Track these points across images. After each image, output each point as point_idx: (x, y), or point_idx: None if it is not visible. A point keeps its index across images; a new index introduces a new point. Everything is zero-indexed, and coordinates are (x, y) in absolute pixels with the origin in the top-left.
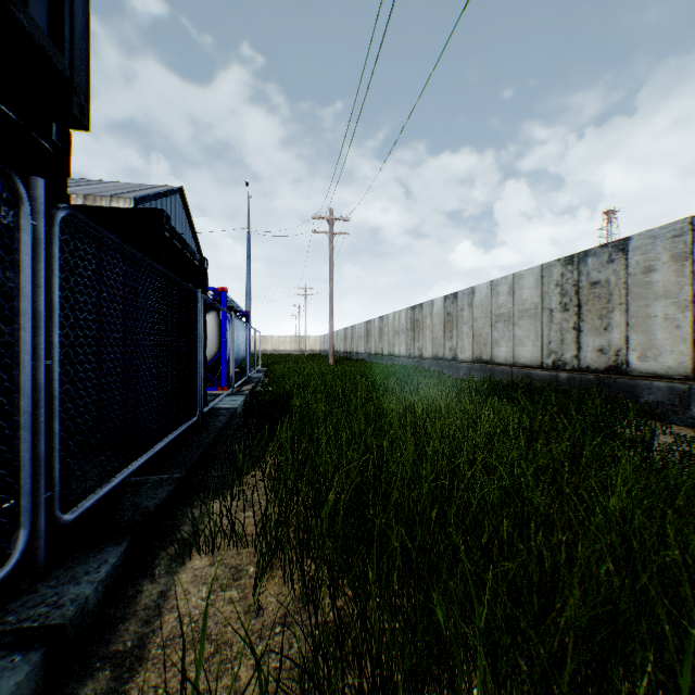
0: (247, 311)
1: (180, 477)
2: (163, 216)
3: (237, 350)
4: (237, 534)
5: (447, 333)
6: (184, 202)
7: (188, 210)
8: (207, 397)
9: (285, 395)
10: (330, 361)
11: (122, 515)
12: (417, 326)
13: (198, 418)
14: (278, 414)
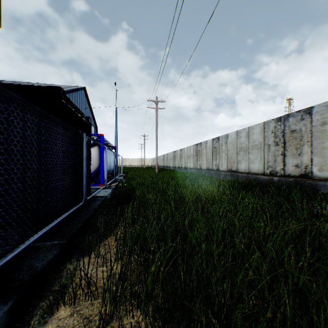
0: (115, 146)
1: (63, 244)
2: (60, 91)
3: (109, 165)
4: (91, 290)
5: (214, 157)
6: (86, 94)
7: (88, 98)
8: (92, 190)
9: (132, 189)
10: (156, 170)
11: (18, 274)
12: (199, 153)
13: (84, 203)
14: (127, 200)
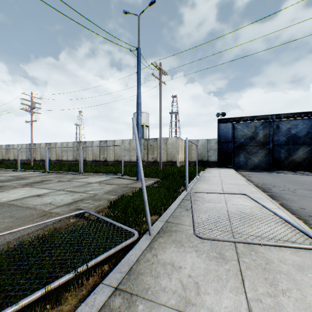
0: None
1: None
2: None
3: None
4: None
5: (8, 153)
6: None
7: None
8: None
9: None
10: None
11: None
12: None
13: None
14: None
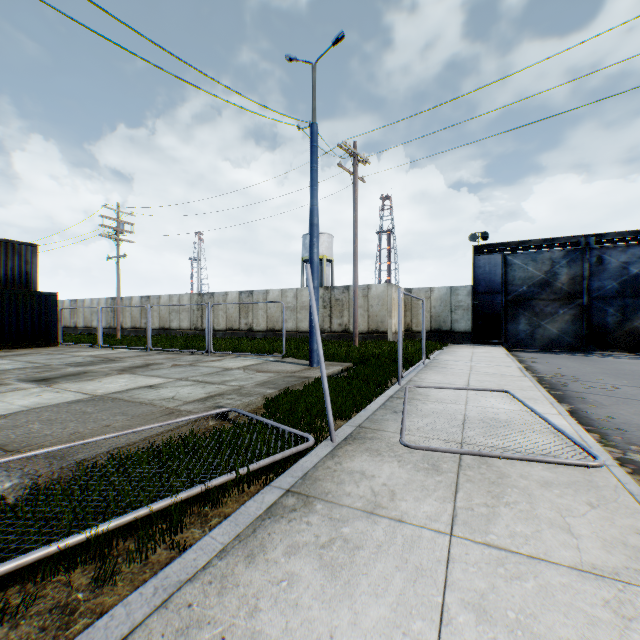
0: None
1: None
2: None
3: None
4: None
5: (73, 316)
6: None
7: None
8: None
9: None
10: None
11: None
12: None
13: None
14: None
